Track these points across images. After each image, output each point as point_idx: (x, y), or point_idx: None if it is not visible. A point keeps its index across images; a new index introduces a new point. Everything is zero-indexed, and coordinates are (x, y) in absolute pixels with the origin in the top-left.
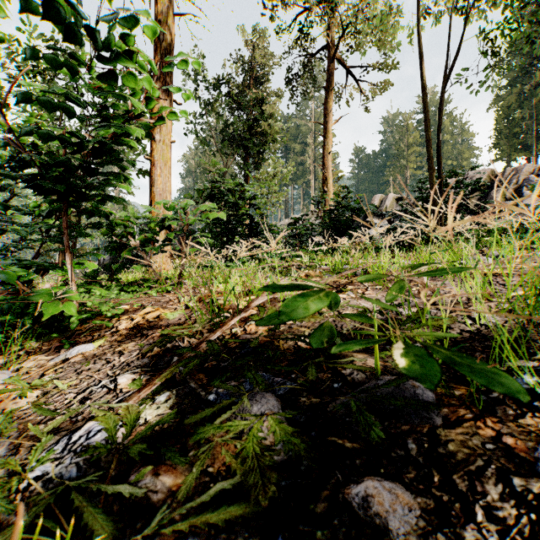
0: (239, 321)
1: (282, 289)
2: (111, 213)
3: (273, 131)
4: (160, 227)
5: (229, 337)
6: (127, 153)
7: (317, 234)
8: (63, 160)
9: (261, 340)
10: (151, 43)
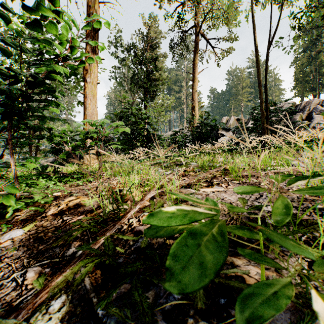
0: (135, 212)
1: (169, 220)
2: (52, 128)
3: (162, 78)
4: (86, 137)
5: (126, 228)
6: (71, 90)
7: (189, 141)
8: (4, 89)
9: None
10: (70, 2)
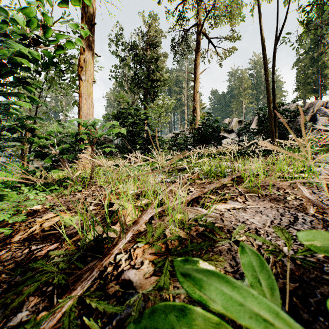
0: (125, 242)
1: None
2: (35, 129)
3: (162, 78)
4: (75, 139)
5: (111, 271)
6: (66, 90)
7: (190, 143)
8: None
9: (147, 284)
10: None
